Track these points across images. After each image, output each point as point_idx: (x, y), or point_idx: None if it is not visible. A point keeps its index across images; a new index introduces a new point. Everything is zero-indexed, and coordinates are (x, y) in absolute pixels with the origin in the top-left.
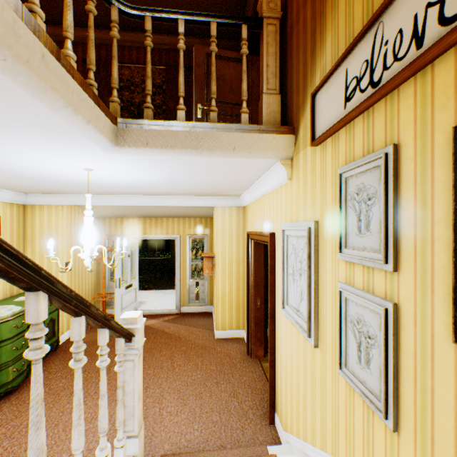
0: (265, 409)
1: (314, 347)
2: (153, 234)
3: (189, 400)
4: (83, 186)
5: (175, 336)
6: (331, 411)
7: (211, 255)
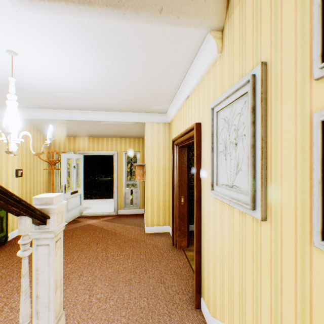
0: (190, 294)
1: (261, 220)
2: (95, 151)
3: (119, 286)
4: (23, 91)
5: (111, 232)
6: (294, 303)
7: (142, 164)
